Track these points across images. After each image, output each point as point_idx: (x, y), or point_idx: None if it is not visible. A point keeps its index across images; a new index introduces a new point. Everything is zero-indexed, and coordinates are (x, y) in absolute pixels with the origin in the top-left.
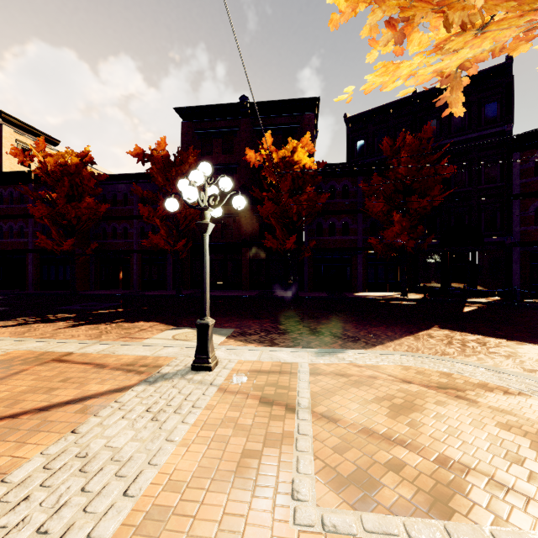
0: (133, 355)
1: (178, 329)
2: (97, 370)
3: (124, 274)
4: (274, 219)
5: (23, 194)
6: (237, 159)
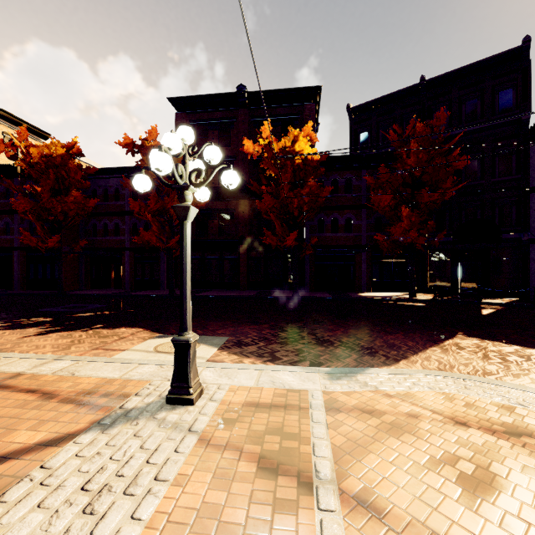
0: (96, 377)
1: (163, 337)
2: (42, 402)
3: (116, 273)
4: (273, 215)
5: (9, 189)
6: (234, 152)
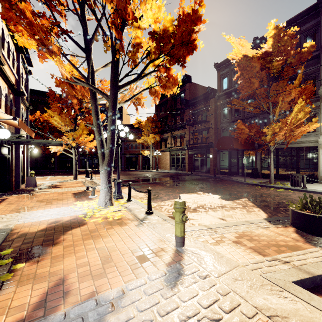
0: None
1: None
2: None
3: None
4: None
5: None
6: None
